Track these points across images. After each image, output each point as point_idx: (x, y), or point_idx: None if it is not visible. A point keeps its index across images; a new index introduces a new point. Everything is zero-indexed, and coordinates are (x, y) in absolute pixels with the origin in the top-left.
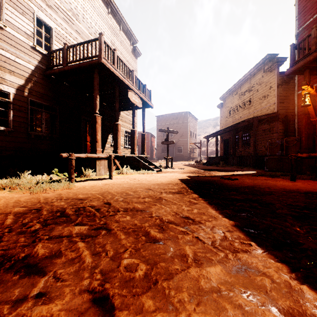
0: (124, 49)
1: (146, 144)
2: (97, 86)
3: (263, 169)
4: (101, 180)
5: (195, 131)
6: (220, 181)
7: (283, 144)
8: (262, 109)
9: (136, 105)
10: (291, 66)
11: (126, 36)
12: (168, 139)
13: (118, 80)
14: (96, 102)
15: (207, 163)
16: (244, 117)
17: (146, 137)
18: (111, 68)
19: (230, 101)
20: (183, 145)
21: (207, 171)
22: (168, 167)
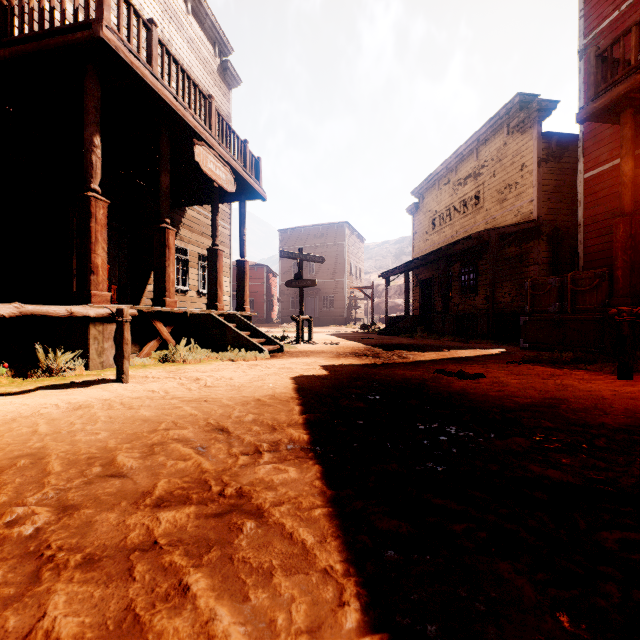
0: (198, 62)
1: (258, 290)
2: (96, 113)
3: (513, 343)
4: (88, 385)
5: (361, 264)
6: (440, 384)
7: (564, 286)
8: (504, 214)
9: (219, 184)
10: (594, 97)
11: (203, 33)
12: (301, 275)
13: (166, 113)
14: (92, 159)
15: (388, 330)
16: (466, 231)
17: (258, 275)
18: (136, 66)
19: (433, 198)
20: (335, 292)
21: (394, 350)
22: (302, 340)
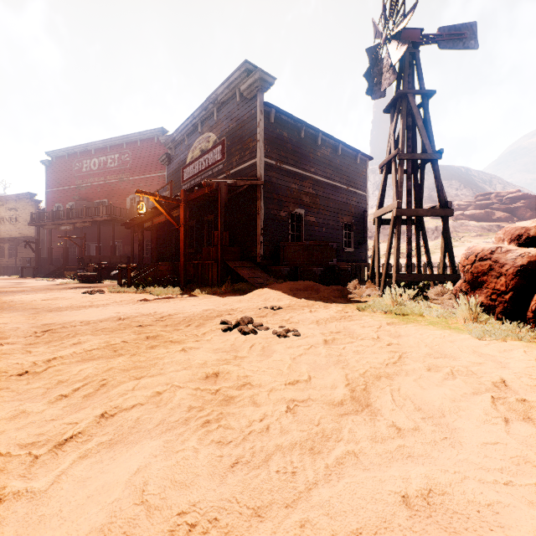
0: None
1: None
2: None
3: None
4: None
5: None
6: None
7: (30, 260)
8: (26, 230)
9: None
10: (30, 223)
11: None
12: None
13: None
14: None
15: None
16: (12, 231)
17: None
18: None
19: None
20: None
21: None
22: None
